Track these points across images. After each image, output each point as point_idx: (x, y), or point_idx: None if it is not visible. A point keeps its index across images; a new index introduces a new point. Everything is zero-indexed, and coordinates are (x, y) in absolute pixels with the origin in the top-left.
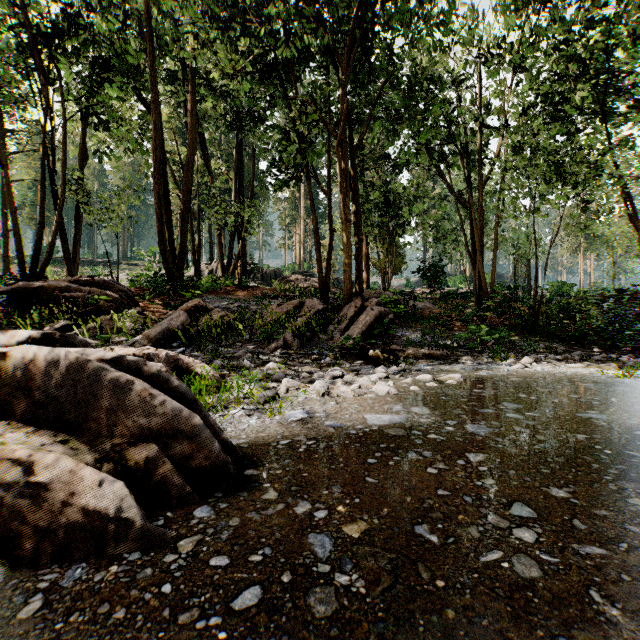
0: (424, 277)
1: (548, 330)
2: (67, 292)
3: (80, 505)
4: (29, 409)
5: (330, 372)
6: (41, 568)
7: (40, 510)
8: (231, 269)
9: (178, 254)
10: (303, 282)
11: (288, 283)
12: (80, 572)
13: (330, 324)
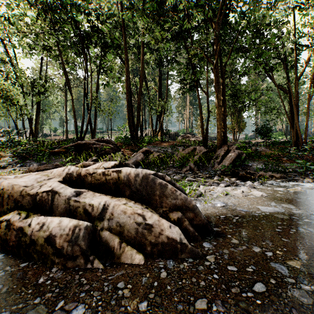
0: (260, 133)
1: None
2: (94, 145)
3: (165, 235)
4: (130, 193)
5: (222, 183)
6: (155, 259)
7: (151, 235)
8: (157, 133)
9: (135, 127)
10: (192, 138)
11: (184, 139)
12: (172, 263)
13: (211, 159)
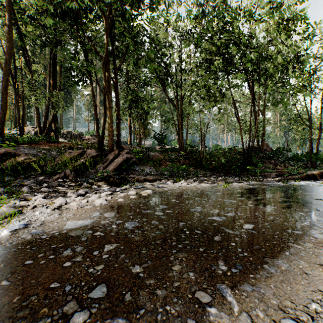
0: (156, 140)
1: (205, 166)
2: None
3: None
4: None
5: (76, 192)
6: None
7: None
8: (45, 131)
9: None
10: (92, 140)
11: (82, 140)
12: None
13: (98, 164)
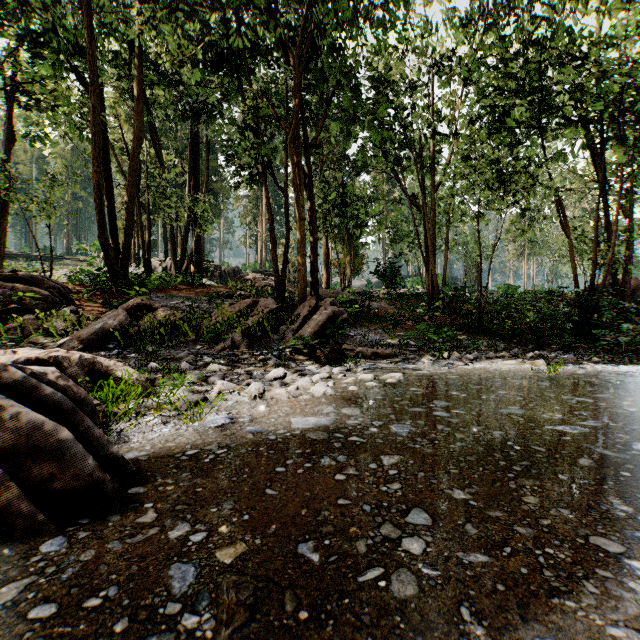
0: (381, 278)
1: (491, 329)
2: None
3: None
4: None
5: (271, 373)
6: None
7: None
8: (184, 266)
9: (122, 249)
10: (261, 281)
11: (245, 282)
12: None
13: (283, 324)
